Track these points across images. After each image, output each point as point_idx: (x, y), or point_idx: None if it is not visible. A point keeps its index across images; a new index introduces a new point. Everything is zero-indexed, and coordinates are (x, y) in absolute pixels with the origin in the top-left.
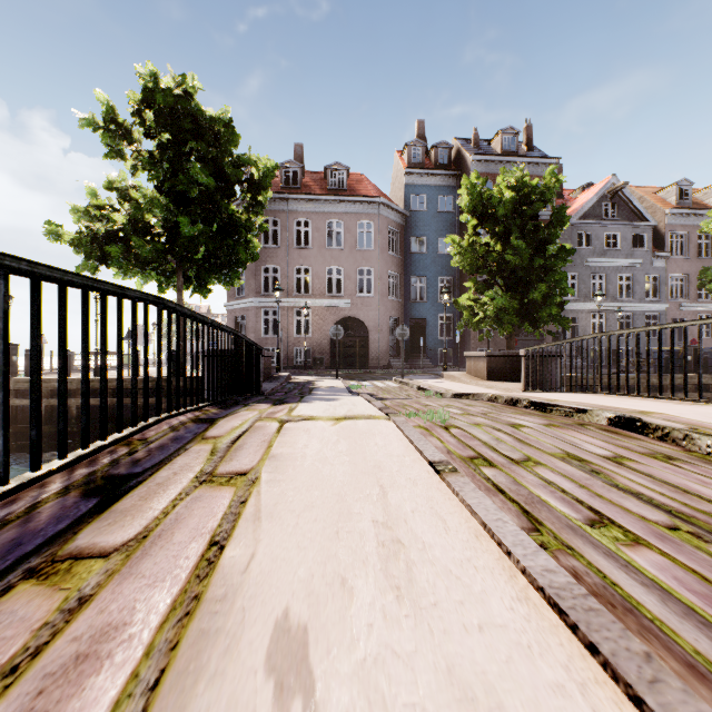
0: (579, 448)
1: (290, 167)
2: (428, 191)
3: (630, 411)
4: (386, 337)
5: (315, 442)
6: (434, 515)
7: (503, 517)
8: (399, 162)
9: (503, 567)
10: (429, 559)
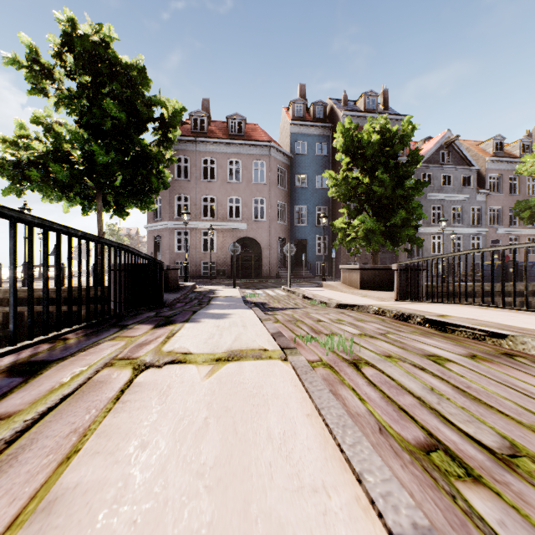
0: None
1: (199, 116)
2: (308, 139)
3: None
4: (275, 253)
5: (164, 430)
6: None
7: None
8: (286, 116)
9: None
10: None
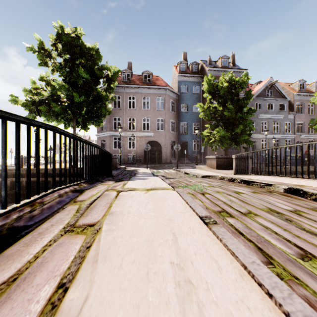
0: (274, 205)
1: (126, 72)
2: (188, 84)
3: (293, 184)
4: (169, 150)
5: (135, 203)
6: (209, 257)
7: (256, 260)
8: (175, 71)
9: (269, 309)
10: (214, 299)
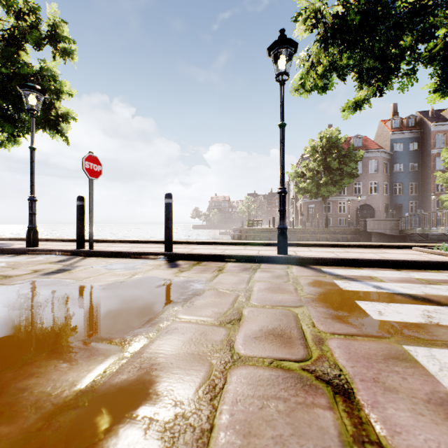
0: None
1: None
2: (403, 141)
3: None
4: (383, 213)
5: None
6: None
7: None
8: (385, 128)
9: None
10: None
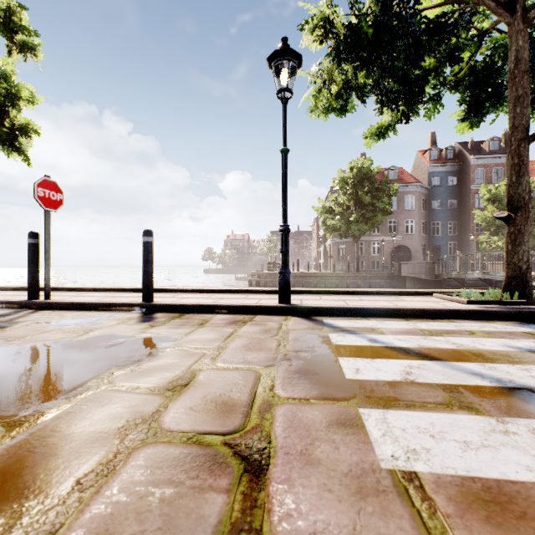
0: None
1: None
2: (442, 175)
3: None
4: (420, 255)
5: None
6: None
7: None
8: (422, 159)
9: None
10: None
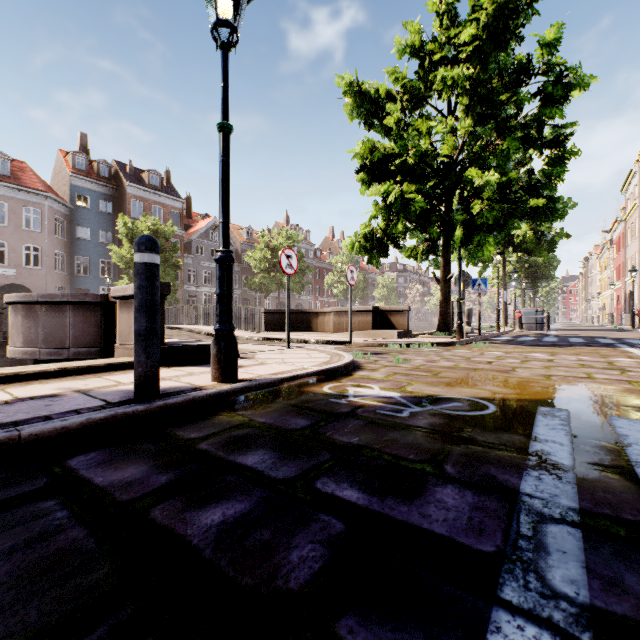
0: None
1: None
2: (92, 195)
3: None
4: None
5: None
6: None
7: None
8: (64, 163)
9: None
10: None
